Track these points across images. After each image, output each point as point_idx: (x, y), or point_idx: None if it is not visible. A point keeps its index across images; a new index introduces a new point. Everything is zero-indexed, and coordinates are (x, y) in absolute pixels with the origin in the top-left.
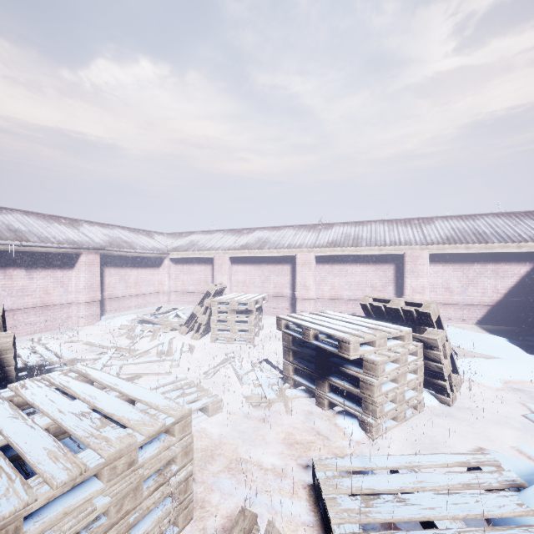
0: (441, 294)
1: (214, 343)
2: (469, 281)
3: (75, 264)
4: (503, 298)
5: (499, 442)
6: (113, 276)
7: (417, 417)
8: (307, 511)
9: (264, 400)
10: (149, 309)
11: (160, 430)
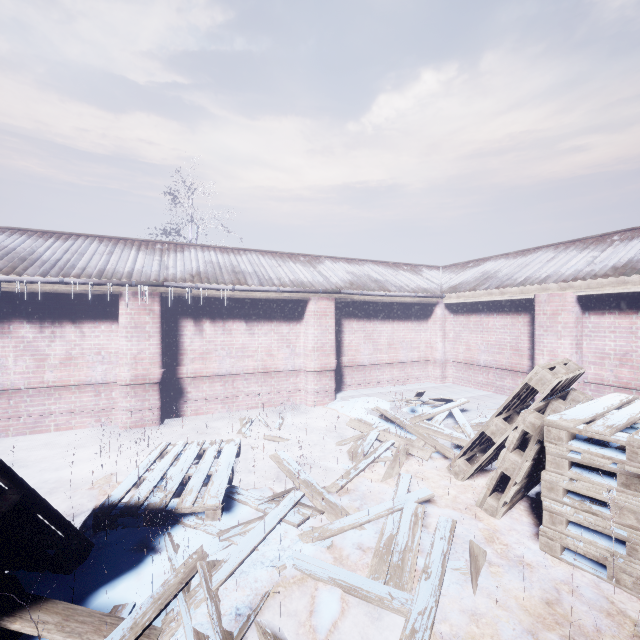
0: None
1: (552, 557)
2: None
3: (303, 316)
4: None
5: None
6: (356, 333)
7: None
8: None
9: None
10: (409, 388)
11: None
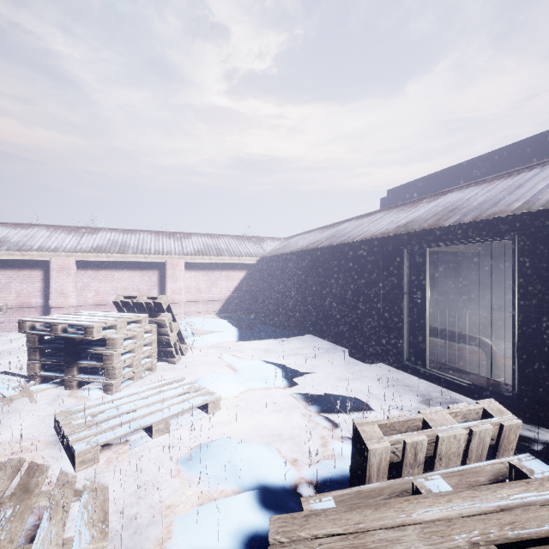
0: (194, 294)
1: None
2: (212, 283)
3: None
4: (232, 294)
5: (199, 375)
6: None
7: (153, 376)
8: (47, 442)
9: (2, 400)
10: None
11: None
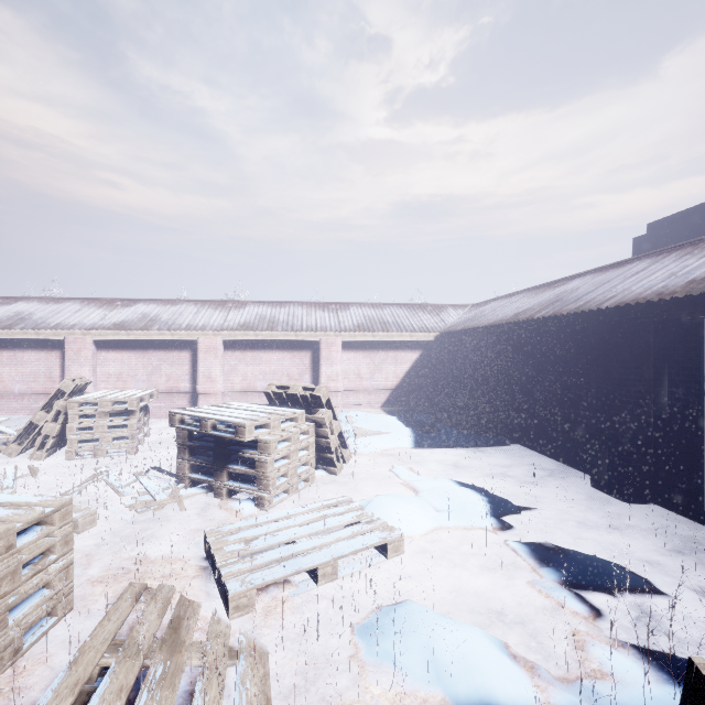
0: (354, 381)
1: (72, 460)
2: (376, 367)
3: None
4: (401, 382)
5: (366, 493)
6: None
7: (310, 489)
8: (198, 569)
9: (153, 504)
10: None
11: (40, 517)
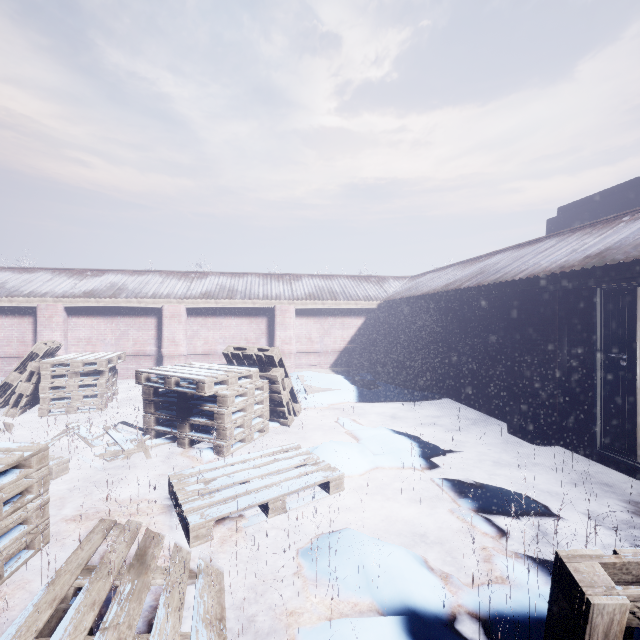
0: (305, 344)
1: (44, 417)
2: (325, 332)
3: None
4: (347, 345)
5: (314, 442)
6: None
7: (264, 439)
8: (162, 507)
9: (121, 453)
10: None
11: (19, 460)
